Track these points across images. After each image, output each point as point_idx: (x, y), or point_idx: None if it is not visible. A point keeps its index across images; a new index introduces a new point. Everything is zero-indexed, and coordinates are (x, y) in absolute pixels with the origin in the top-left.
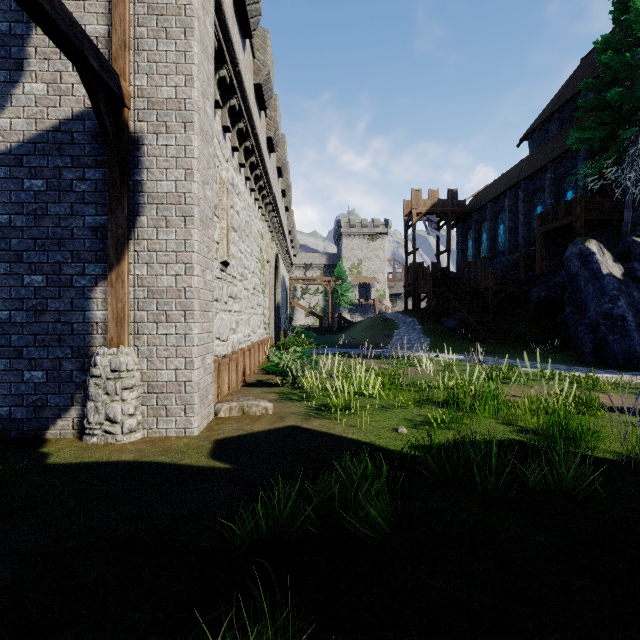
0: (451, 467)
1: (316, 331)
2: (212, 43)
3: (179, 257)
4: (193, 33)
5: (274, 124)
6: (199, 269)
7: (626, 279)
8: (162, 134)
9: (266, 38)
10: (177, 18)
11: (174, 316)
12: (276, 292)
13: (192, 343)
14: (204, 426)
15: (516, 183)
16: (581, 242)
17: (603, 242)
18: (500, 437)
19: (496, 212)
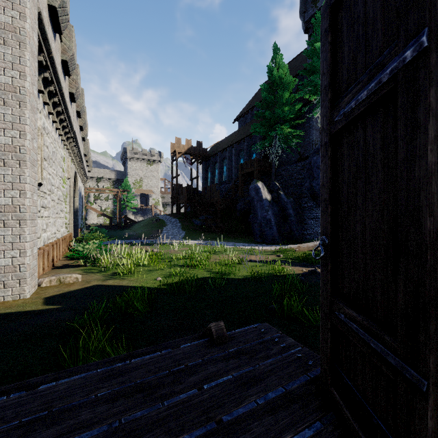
0: (178, 289)
1: (107, 228)
2: (37, 47)
3: (15, 186)
4: (26, 47)
5: (76, 84)
6: (30, 194)
7: (272, 201)
8: (0, 105)
9: (71, 31)
10: (13, 34)
11: (11, 223)
12: (74, 200)
13: (25, 240)
14: (33, 292)
15: (231, 144)
16: (255, 182)
17: (267, 182)
18: (203, 276)
19: (222, 158)
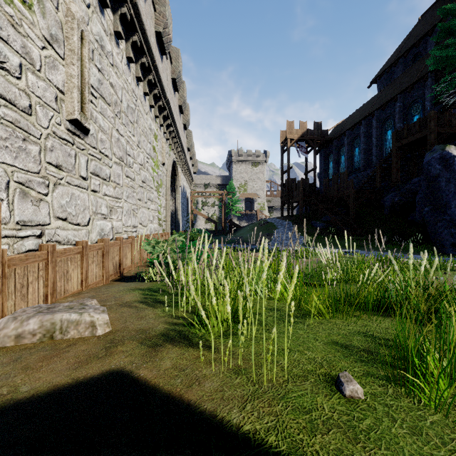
0: None
1: (212, 233)
2: None
3: None
4: None
5: (163, 19)
6: None
7: None
8: None
9: None
10: None
11: None
12: (175, 197)
13: None
14: None
15: (370, 113)
16: (441, 148)
17: None
18: None
19: (352, 138)
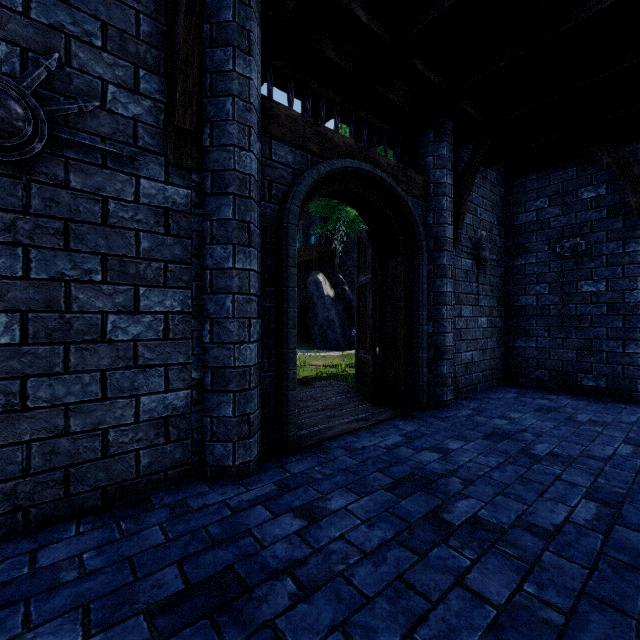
0: None
1: None
2: None
3: None
4: None
5: None
6: None
7: (335, 298)
8: None
9: None
10: None
11: None
12: None
13: None
14: None
15: None
16: (316, 274)
17: (329, 273)
18: None
19: None
